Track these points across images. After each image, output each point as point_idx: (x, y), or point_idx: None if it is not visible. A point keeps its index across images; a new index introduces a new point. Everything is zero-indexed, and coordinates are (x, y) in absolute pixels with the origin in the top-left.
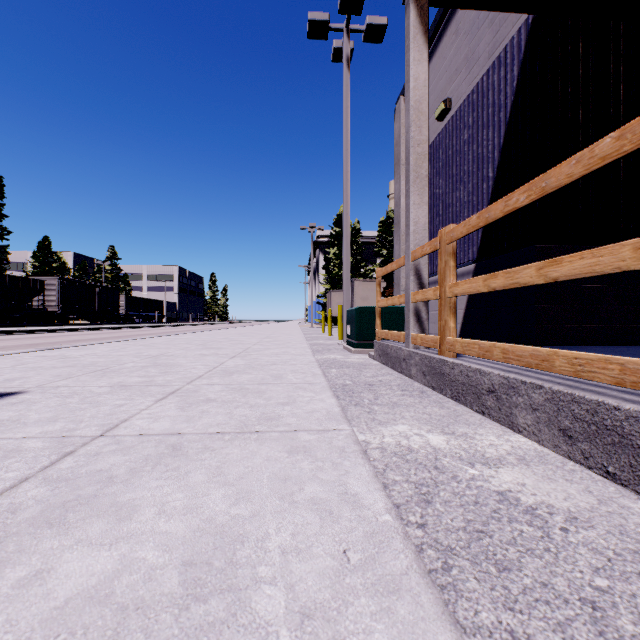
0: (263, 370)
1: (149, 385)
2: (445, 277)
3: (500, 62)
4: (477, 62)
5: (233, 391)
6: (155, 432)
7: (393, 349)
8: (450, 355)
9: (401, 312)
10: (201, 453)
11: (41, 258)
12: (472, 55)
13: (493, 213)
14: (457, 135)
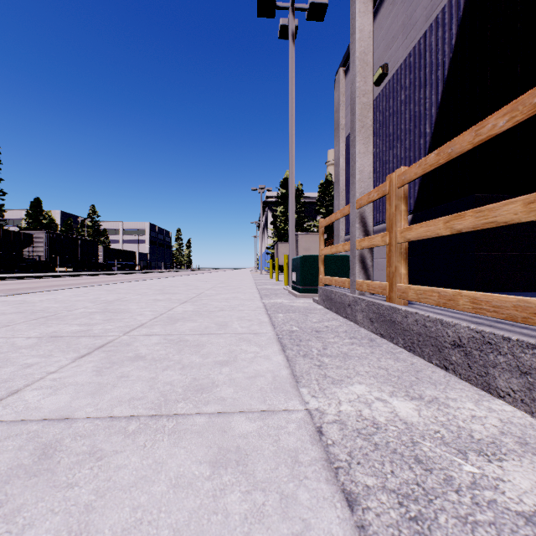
0: (209, 317)
1: (82, 336)
2: (395, 222)
3: (438, 23)
4: (414, 27)
5: (169, 344)
6: (39, 415)
7: (337, 295)
8: (401, 302)
9: (342, 260)
10: (77, 466)
11: (33, 215)
12: (409, 21)
13: (458, 146)
14: (394, 97)
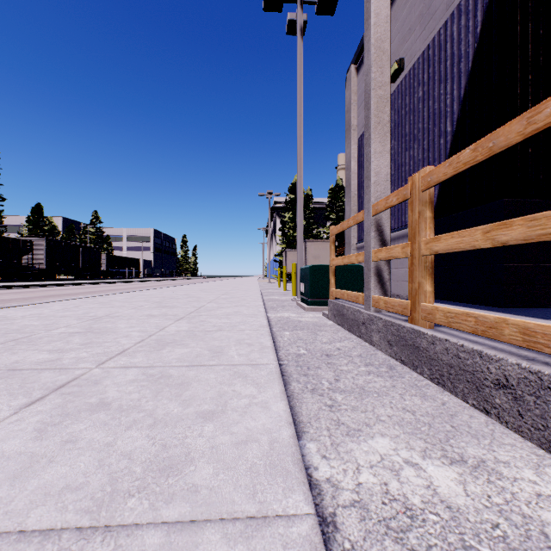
0: (204, 340)
1: (46, 368)
2: (418, 231)
3: (460, 10)
4: (433, 16)
5: (147, 382)
6: None
7: (350, 310)
8: (426, 325)
9: (354, 270)
10: None
11: (34, 222)
12: (427, 10)
13: (503, 139)
14: (411, 94)
